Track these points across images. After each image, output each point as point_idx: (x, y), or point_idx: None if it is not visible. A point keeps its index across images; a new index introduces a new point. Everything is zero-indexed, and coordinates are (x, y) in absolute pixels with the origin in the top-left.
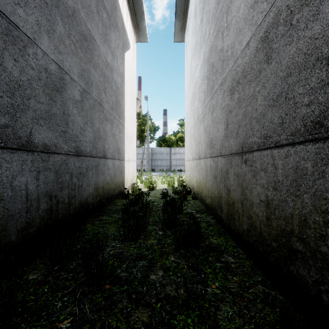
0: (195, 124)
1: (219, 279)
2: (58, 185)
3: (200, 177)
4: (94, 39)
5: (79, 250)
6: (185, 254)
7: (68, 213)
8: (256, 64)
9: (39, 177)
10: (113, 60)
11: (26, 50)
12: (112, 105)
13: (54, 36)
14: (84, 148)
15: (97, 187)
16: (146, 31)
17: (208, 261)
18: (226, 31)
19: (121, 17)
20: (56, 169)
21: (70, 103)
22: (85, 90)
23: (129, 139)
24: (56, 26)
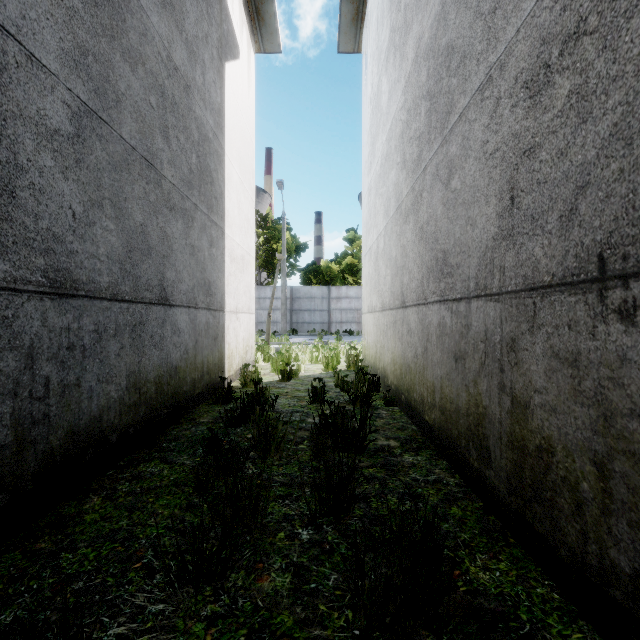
0: (389, 225)
1: None
2: None
3: (404, 351)
4: None
5: None
6: None
7: (15, 475)
8: None
9: None
10: (193, 66)
11: None
12: (190, 174)
13: None
14: (88, 274)
15: (138, 382)
16: (276, 26)
17: None
18: None
19: None
20: None
21: (23, 132)
22: (92, 110)
23: (237, 262)
24: None
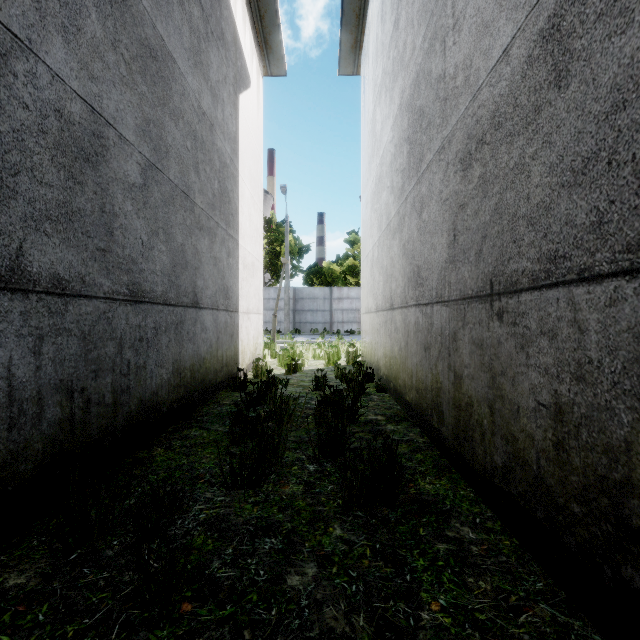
0: (381, 238)
1: (446, 587)
2: (88, 367)
3: (392, 346)
4: (172, 58)
5: (129, 513)
6: (367, 519)
7: (113, 426)
8: (528, 94)
9: (43, 348)
10: (215, 106)
11: (8, 63)
12: (213, 198)
13: (80, 40)
14: (150, 286)
15: (179, 369)
16: (282, 53)
17: (419, 539)
18: (452, 34)
19: (231, 21)
20: (85, 331)
21: (117, 189)
22: (153, 163)
23: (248, 268)
24: (83, 21)
